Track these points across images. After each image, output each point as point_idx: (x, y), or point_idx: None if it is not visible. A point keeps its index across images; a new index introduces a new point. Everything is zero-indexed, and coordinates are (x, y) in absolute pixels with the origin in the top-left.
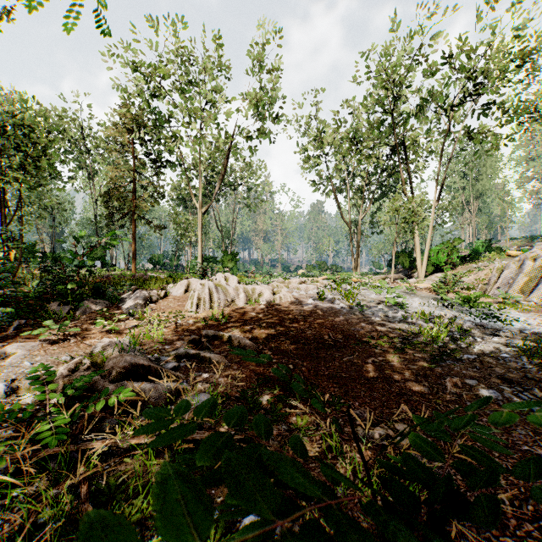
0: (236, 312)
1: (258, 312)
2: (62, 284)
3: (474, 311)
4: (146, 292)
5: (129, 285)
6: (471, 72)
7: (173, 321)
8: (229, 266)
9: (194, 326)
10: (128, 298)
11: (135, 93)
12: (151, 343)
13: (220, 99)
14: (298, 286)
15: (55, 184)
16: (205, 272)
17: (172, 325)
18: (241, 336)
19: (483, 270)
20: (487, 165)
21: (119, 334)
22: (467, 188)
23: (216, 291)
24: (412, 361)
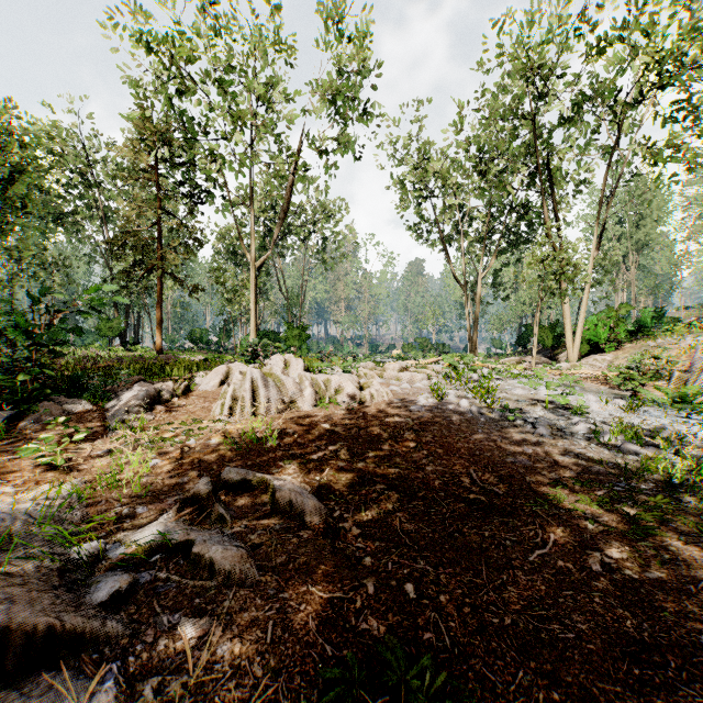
0: (296, 421)
1: (335, 421)
2: (16, 372)
3: (698, 418)
4: (152, 386)
5: (128, 374)
6: (652, 56)
7: (178, 442)
8: (295, 344)
9: (215, 453)
10: (121, 396)
11: (156, 92)
12: (113, 498)
13: (280, 96)
14: (398, 375)
15: (56, 231)
16: (255, 353)
17: (175, 450)
18: (299, 480)
19: (668, 350)
20: (652, 206)
21: (68, 471)
22: (624, 238)
23: (264, 385)
24: (691, 563)
